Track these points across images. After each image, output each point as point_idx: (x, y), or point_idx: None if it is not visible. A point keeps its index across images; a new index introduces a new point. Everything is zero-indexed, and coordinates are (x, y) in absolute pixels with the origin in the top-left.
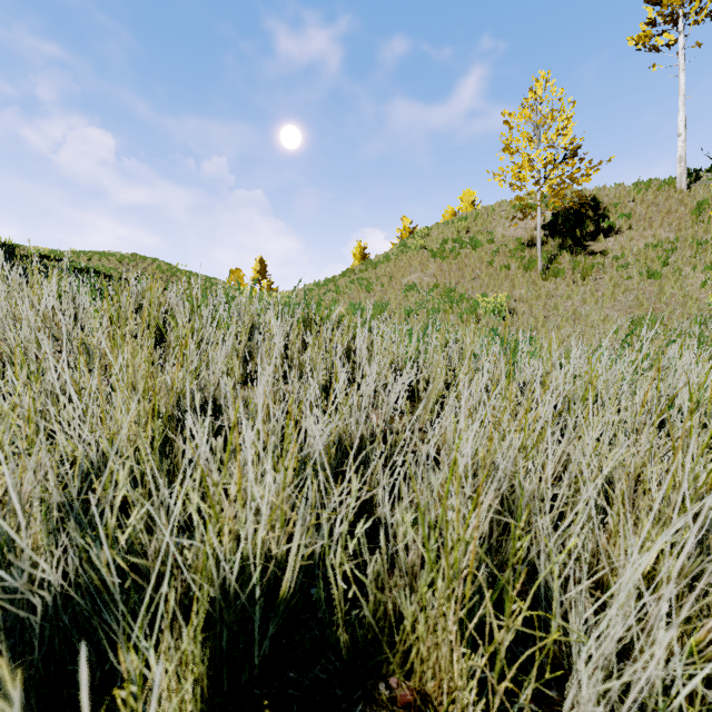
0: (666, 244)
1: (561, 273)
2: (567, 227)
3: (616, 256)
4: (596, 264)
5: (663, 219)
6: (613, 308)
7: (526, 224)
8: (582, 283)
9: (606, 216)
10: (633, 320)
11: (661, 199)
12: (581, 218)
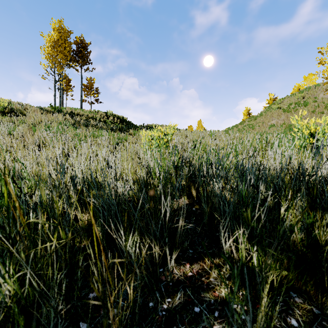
0: None
1: None
2: None
3: None
4: None
5: None
6: None
7: None
8: None
9: None
10: None
11: None
12: None
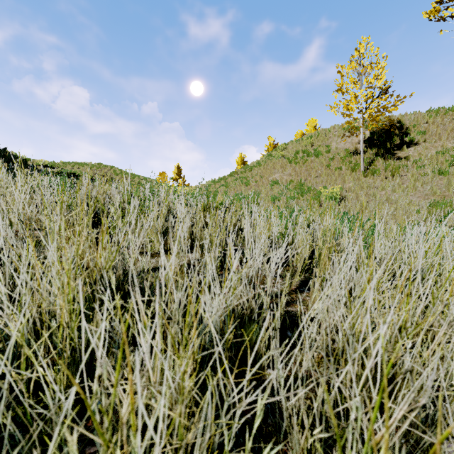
0: (451, 151)
1: (377, 172)
2: (381, 141)
3: (416, 160)
4: (402, 165)
5: (449, 134)
6: (415, 195)
7: (352, 139)
8: (392, 178)
9: (408, 133)
10: (430, 204)
11: (446, 121)
12: (390, 135)
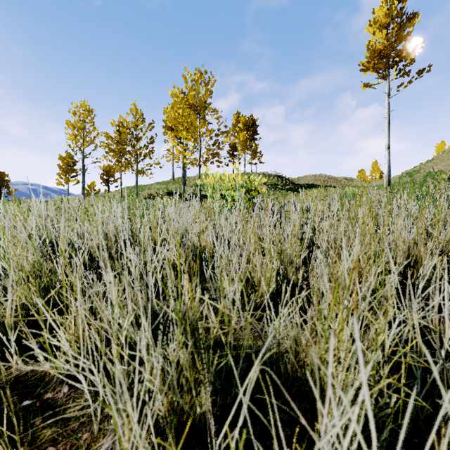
0: None
1: None
2: None
3: None
4: None
5: None
6: None
7: None
8: None
9: None
10: None
11: None
12: None
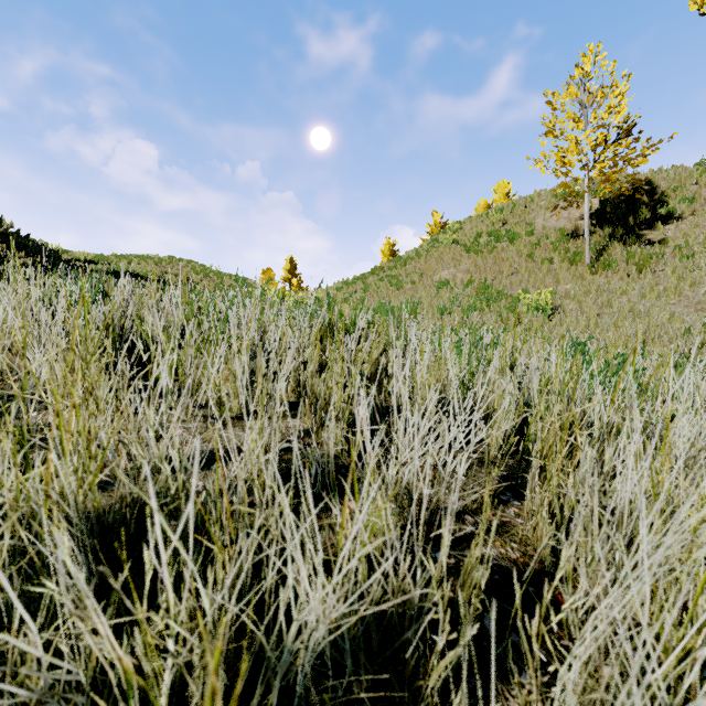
0: None
1: (613, 265)
2: (618, 215)
3: (679, 245)
4: (656, 254)
5: None
6: (679, 304)
7: (570, 213)
8: (638, 276)
9: (664, 201)
10: None
11: None
12: (634, 205)
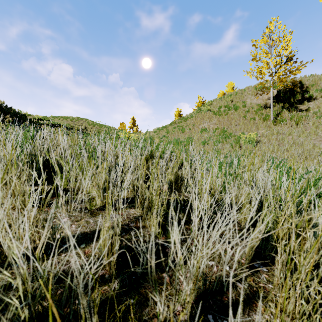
0: None
1: (284, 121)
2: (286, 97)
3: (315, 111)
4: (304, 116)
5: None
6: (316, 140)
7: (263, 97)
8: (296, 126)
9: (307, 91)
10: None
11: None
12: (293, 93)
